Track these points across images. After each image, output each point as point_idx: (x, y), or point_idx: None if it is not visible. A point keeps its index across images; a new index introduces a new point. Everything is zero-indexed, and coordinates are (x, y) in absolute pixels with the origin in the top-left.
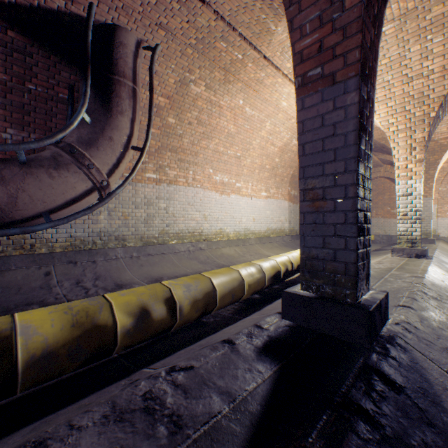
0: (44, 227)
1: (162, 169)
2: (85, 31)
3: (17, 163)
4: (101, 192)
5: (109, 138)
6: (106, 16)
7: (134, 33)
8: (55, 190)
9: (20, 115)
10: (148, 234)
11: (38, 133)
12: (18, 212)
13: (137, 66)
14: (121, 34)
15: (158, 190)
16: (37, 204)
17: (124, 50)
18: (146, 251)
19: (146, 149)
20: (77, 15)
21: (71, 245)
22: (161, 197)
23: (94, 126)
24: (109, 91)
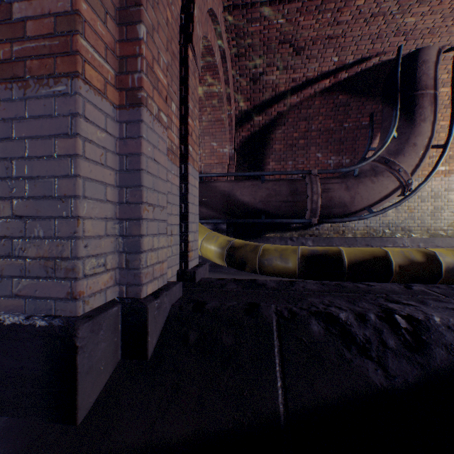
0: (369, 216)
1: (452, 159)
2: (395, 70)
3: (351, 177)
4: (404, 189)
5: (412, 144)
6: (410, 48)
7: (435, 46)
8: (374, 191)
9: (337, 146)
10: (433, 227)
11: (347, 155)
12: (353, 207)
13: (436, 73)
14: (422, 54)
15: (446, 181)
16: (363, 201)
17: (426, 66)
18: (433, 243)
19: (448, 144)
20: (385, 61)
21: (366, 233)
22: (450, 188)
23: (399, 138)
24: (412, 106)
